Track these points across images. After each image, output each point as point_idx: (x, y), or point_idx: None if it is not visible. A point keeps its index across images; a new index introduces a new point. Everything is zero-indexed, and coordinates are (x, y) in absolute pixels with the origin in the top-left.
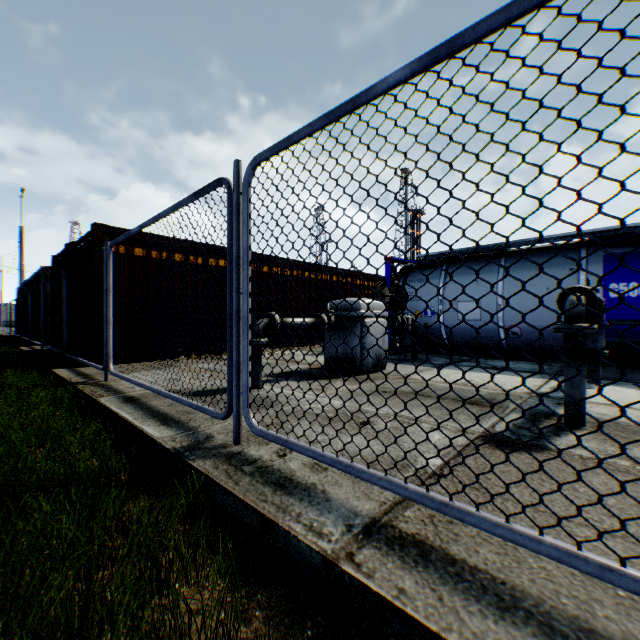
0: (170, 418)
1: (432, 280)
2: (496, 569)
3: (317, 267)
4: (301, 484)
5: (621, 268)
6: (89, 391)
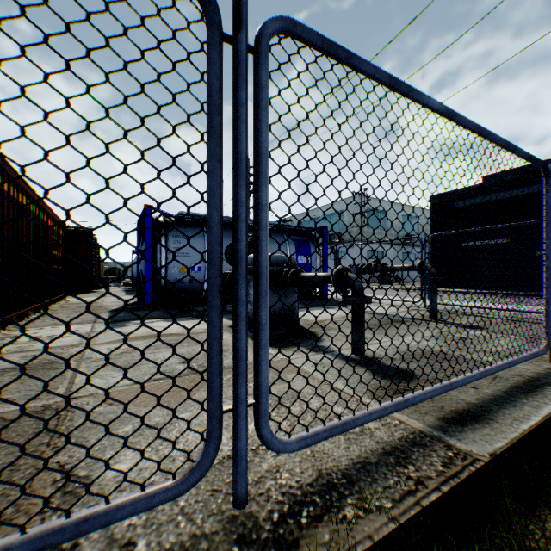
0: (525, 383)
1: (198, 238)
2: None
3: (29, 189)
4: None
5: (302, 248)
6: (418, 498)
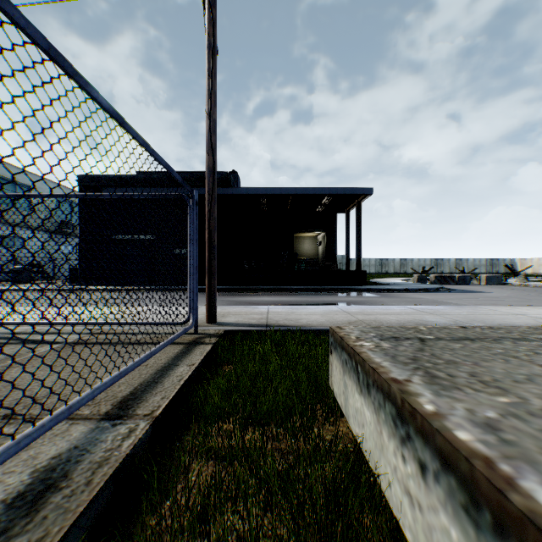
0: None
1: None
2: (134, 386)
3: None
4: (38, 478)
5: None
6: None
